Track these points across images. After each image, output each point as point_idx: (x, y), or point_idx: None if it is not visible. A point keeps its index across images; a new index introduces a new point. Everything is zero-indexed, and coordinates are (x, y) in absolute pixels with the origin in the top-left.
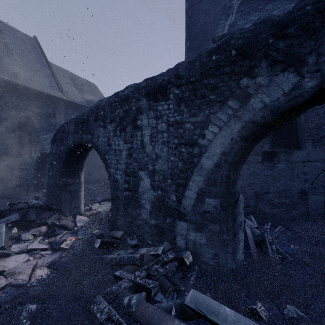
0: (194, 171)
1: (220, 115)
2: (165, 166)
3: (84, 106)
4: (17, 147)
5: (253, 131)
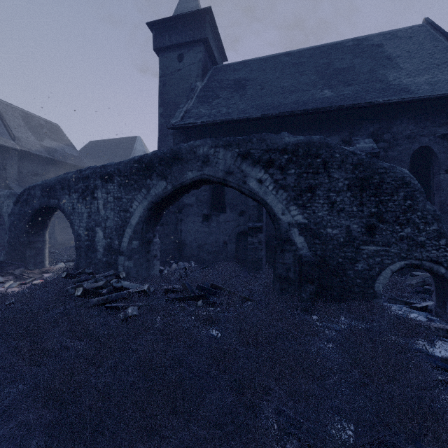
0: (127, 227)
1: (139, 196)
2: (112, 224)
3: (43, 156)
4: None
5: (152, 206)
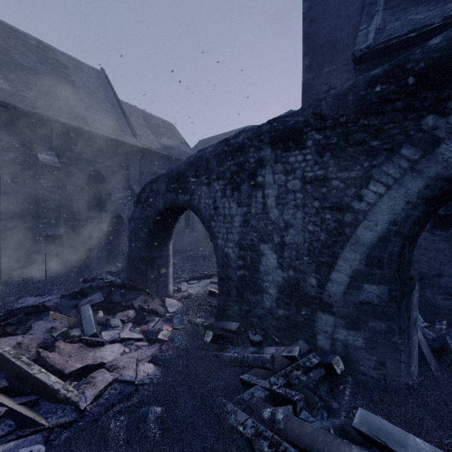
0: (345, 246)
1: (387, 169)
2: (300, 238)
3: (161, 154)
4: (85, 209)
5: (444, 191)
